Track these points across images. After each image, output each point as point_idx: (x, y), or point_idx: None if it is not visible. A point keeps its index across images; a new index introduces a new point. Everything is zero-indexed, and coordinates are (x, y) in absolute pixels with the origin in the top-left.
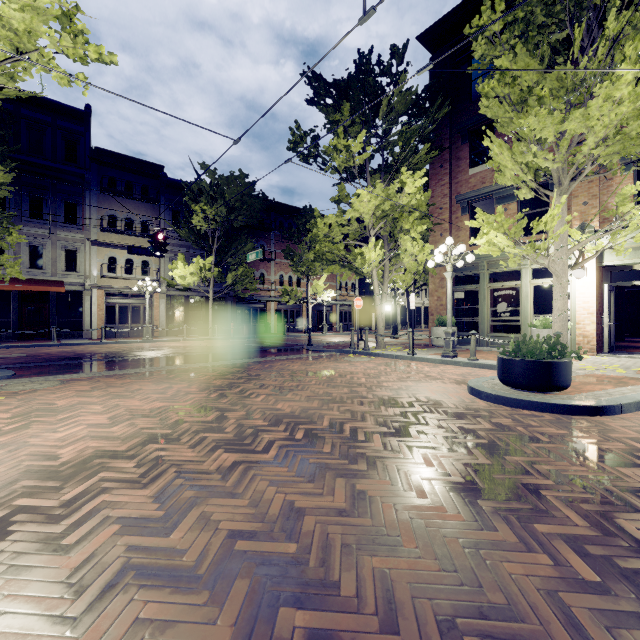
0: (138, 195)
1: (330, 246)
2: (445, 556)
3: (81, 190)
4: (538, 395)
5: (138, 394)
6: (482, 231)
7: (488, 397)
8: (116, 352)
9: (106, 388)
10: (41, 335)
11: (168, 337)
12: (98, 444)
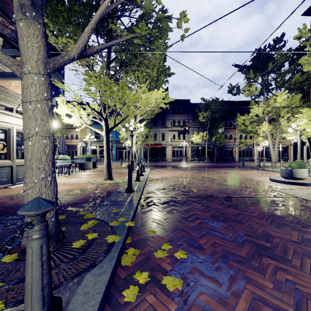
0: (181, 112)
1: (243, 127)
2: (208, 186)
3: (165, 114)
4: (287, 180)
5: (178, 172)
6: (298, 120)
7: (270, 179)
8: (174, 165)
9: (172, 171)
10: (156, 160)
11: (191, 161)
12: (171, 176)
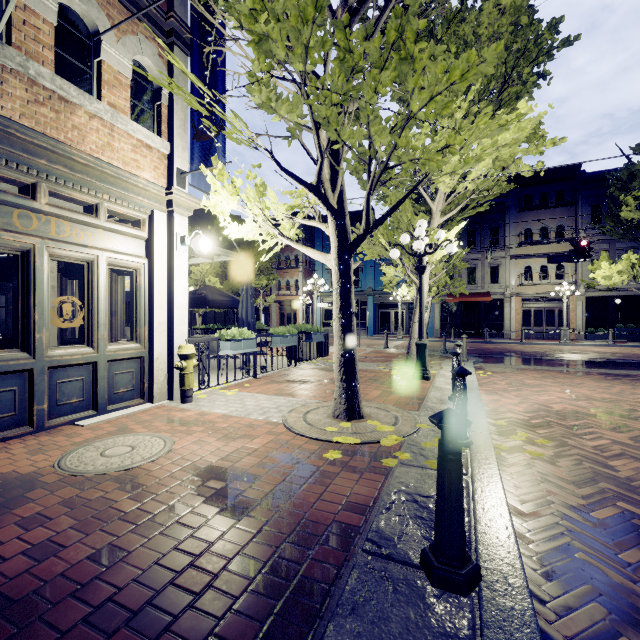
0: (553, 203)
1: None
2: None
3: (501, 215)
4: None
5: (583, 386)
6: None
7: None
8: (540, 352)
9: (553, 378)
10: (473, 334)
11: (587, 341)
12: (572, 407)
